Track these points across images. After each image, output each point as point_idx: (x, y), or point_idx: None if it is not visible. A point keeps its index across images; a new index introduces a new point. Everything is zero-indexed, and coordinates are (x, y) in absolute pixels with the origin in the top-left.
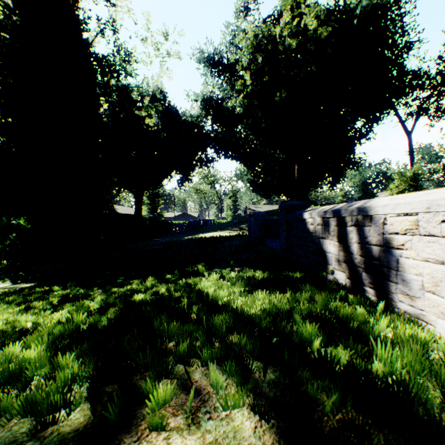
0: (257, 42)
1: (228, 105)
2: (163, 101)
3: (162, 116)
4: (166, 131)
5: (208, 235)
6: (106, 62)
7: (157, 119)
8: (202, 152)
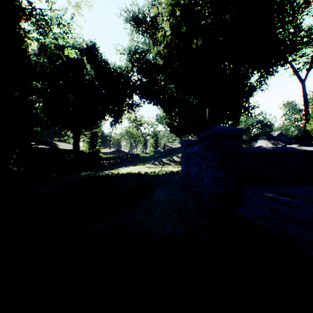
0: None
1: (150, 58)
2: (95, 54)
3: (95, 66)
4: (99, 80)
5: (127, 170)
6: None
7: (91, 70)
8: (129, 99)
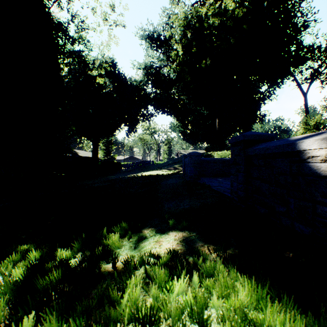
0: (187, 21)
1: (164, 72)
2: (113, 69)
3: (113, 80)
4: (116, 93)
5: (147, 173)
6: (59, 24)
7: (109, 83)
8: (144, 109)
